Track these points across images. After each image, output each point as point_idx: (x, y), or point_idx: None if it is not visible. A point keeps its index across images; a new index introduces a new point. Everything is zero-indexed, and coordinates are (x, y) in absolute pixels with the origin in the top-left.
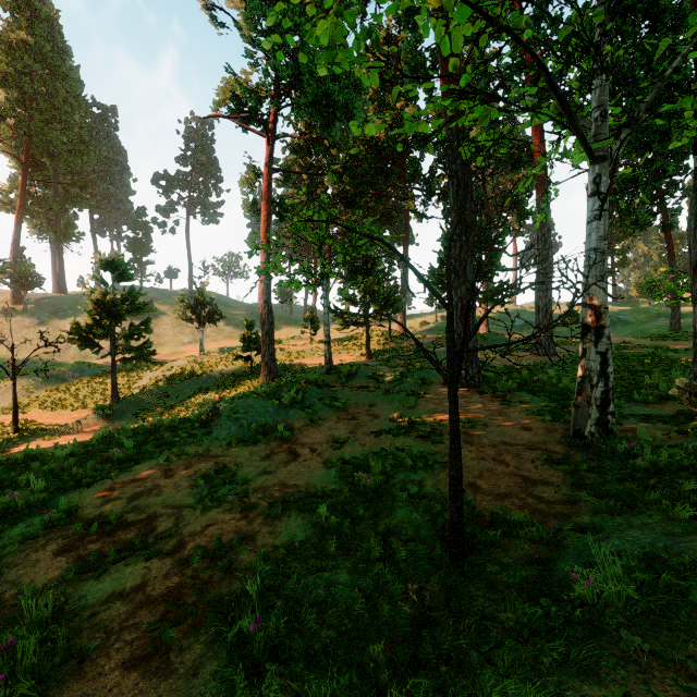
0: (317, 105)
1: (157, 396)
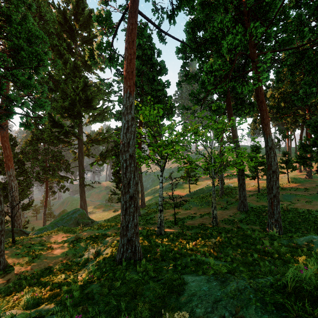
0: None
1: (198, 193)
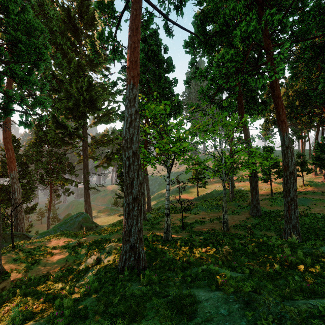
0: None
1: (207, 196)
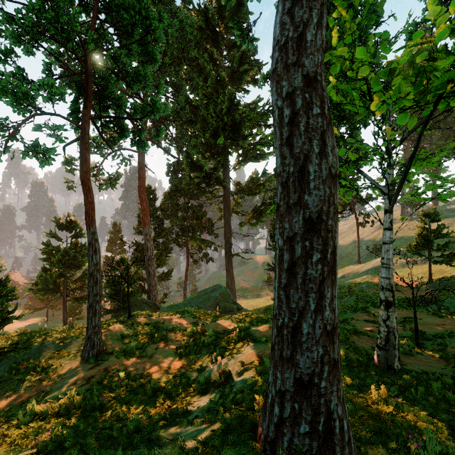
0: None
1: None
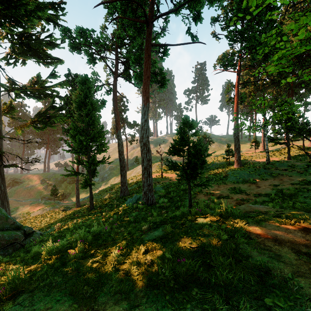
0: None
1: None
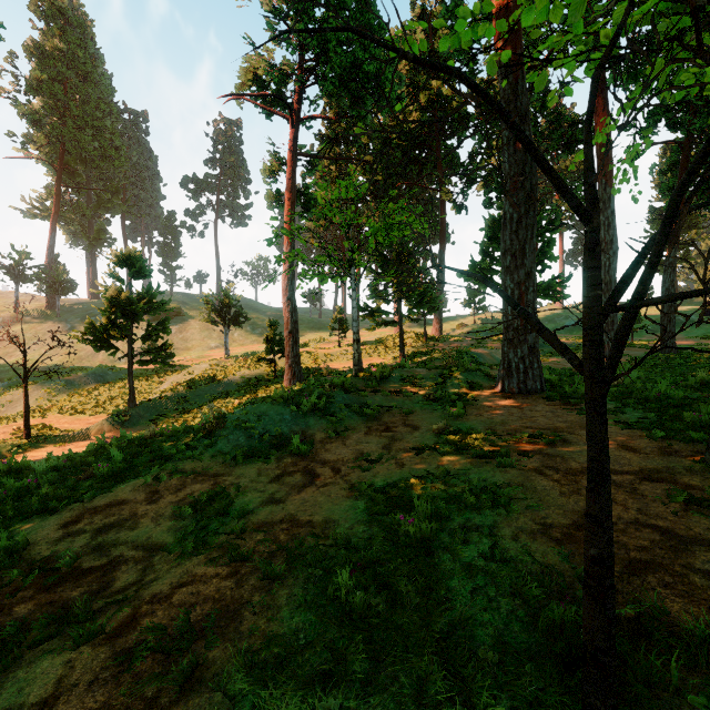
0: (345, 79)
1: (176, 401)
